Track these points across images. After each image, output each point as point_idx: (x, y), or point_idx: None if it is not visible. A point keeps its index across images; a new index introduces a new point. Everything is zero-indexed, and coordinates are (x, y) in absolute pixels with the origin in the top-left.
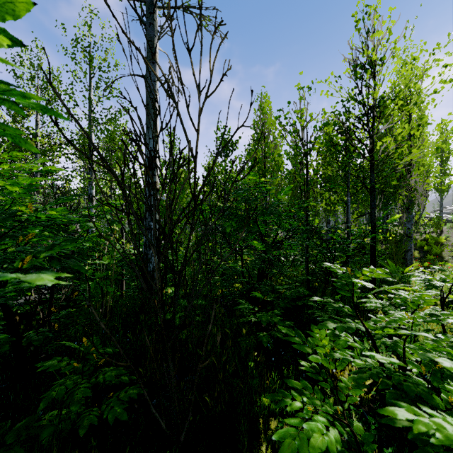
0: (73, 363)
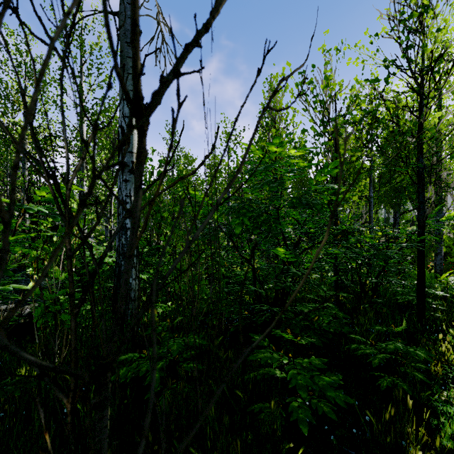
0: None
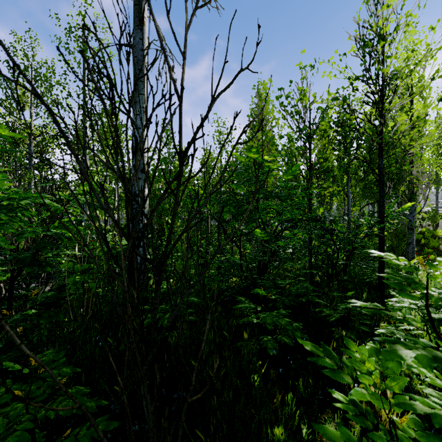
0: (13, 391)
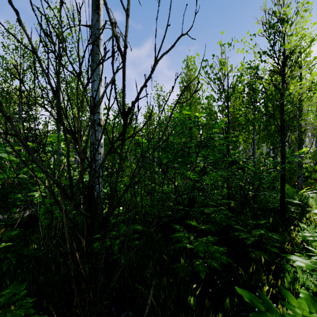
0: None
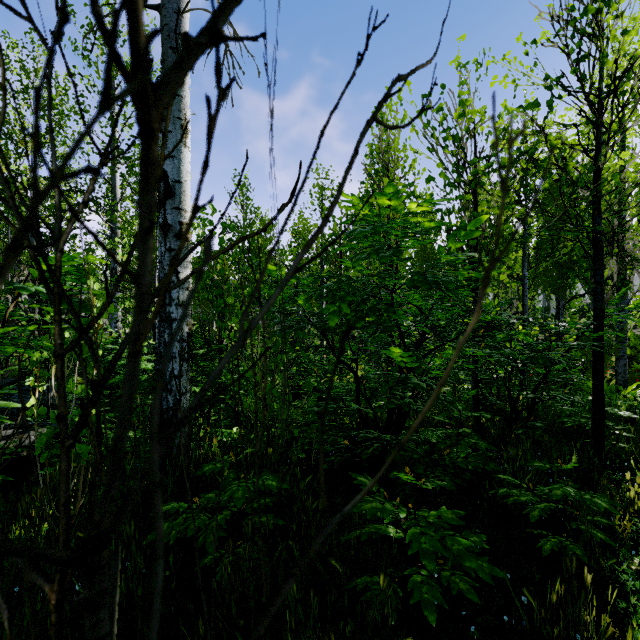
0: None
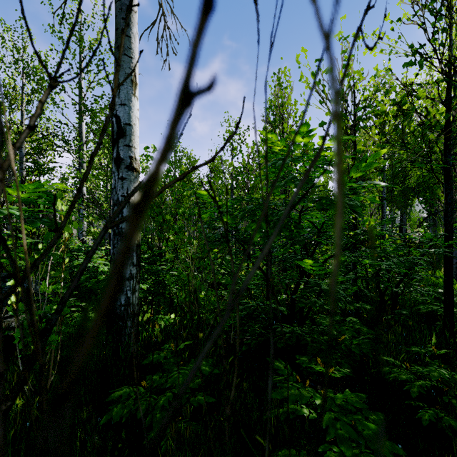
0: None
